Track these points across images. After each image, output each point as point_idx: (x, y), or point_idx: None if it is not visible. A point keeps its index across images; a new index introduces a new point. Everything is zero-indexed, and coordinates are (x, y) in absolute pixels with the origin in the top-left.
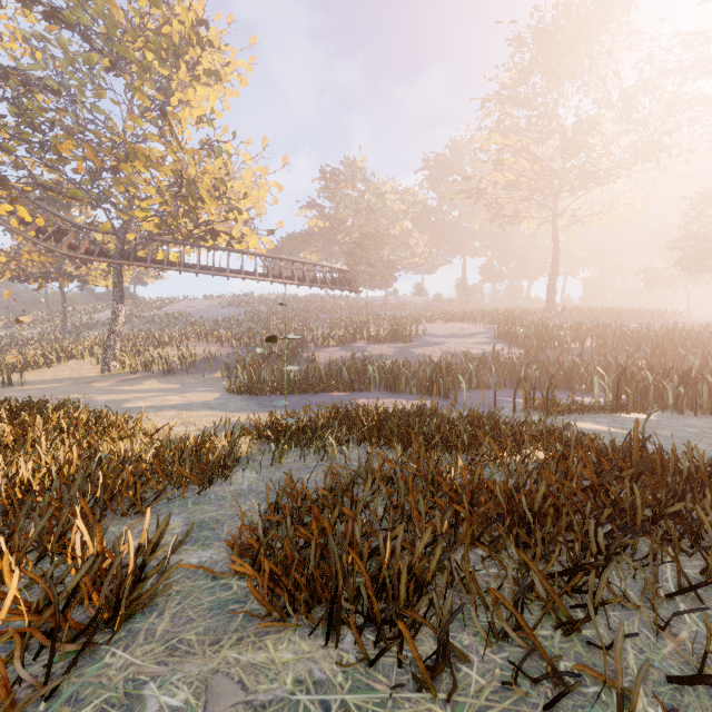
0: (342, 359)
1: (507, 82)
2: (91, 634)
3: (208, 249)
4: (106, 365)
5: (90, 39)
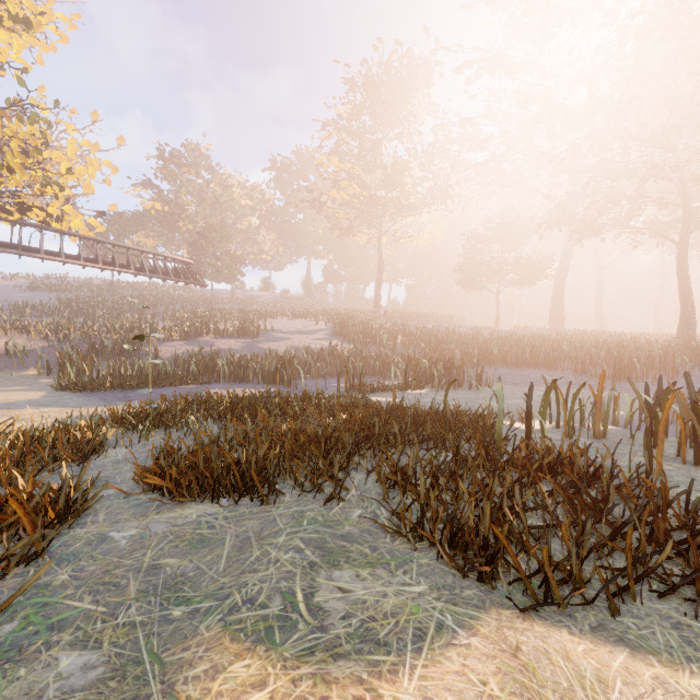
0: (188, 354)
1: (343, 114)
2: (64, 518)
3: (12, 223)
4: None
5: None
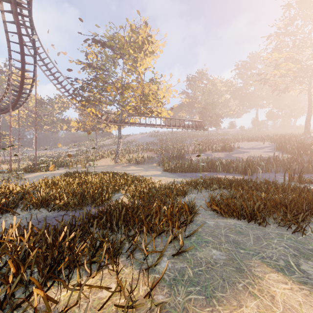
0: (202, 159)
1: (281, 26)
2: (193, 213)
3: (148, 117)
4: (116, 161)
5: (114, 50)
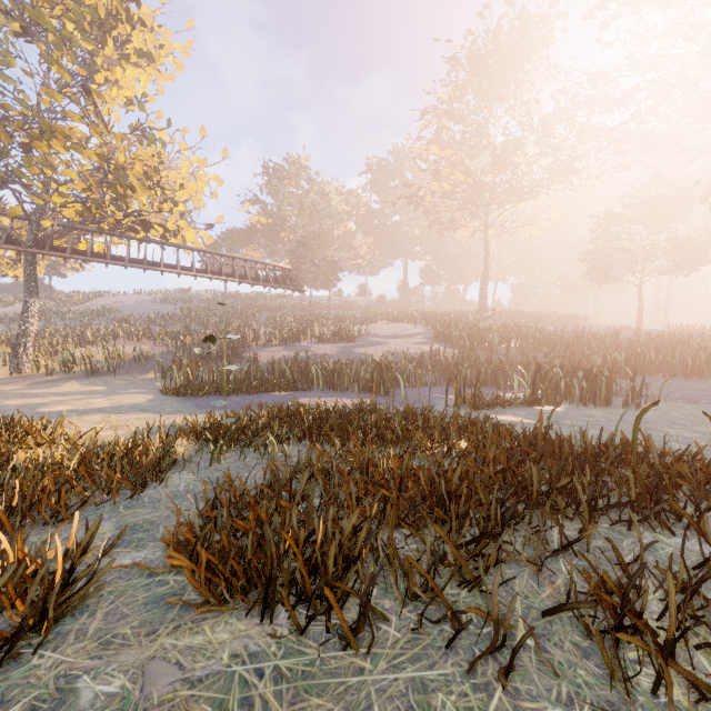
0: (285, 359)
1: (444, 98)
2: (17, 637)
3: (139, 241)
4: (15, 366)
5: None
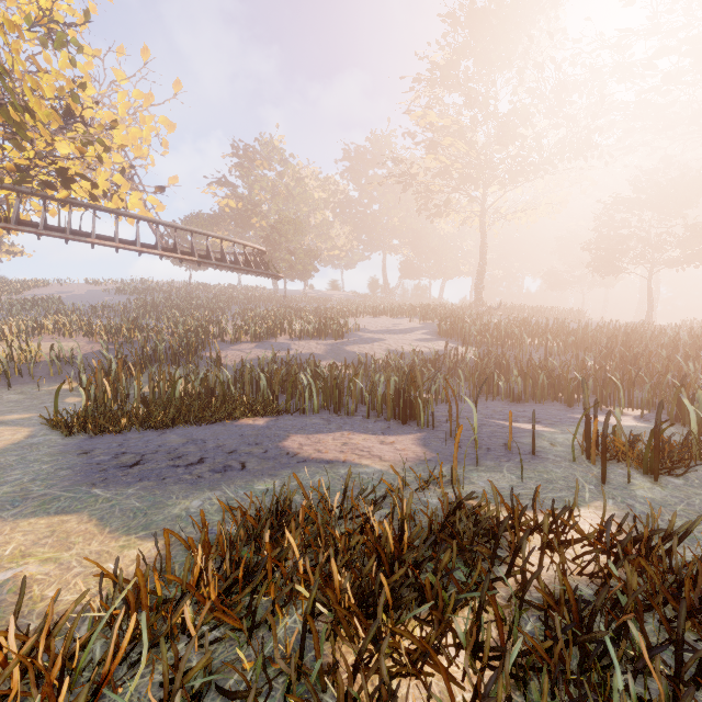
0: (258, 361)
1: (440, 62)
2: None
3: (61, 203)
4: None
5: None
